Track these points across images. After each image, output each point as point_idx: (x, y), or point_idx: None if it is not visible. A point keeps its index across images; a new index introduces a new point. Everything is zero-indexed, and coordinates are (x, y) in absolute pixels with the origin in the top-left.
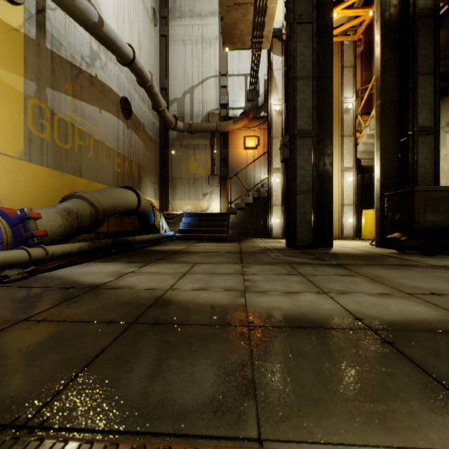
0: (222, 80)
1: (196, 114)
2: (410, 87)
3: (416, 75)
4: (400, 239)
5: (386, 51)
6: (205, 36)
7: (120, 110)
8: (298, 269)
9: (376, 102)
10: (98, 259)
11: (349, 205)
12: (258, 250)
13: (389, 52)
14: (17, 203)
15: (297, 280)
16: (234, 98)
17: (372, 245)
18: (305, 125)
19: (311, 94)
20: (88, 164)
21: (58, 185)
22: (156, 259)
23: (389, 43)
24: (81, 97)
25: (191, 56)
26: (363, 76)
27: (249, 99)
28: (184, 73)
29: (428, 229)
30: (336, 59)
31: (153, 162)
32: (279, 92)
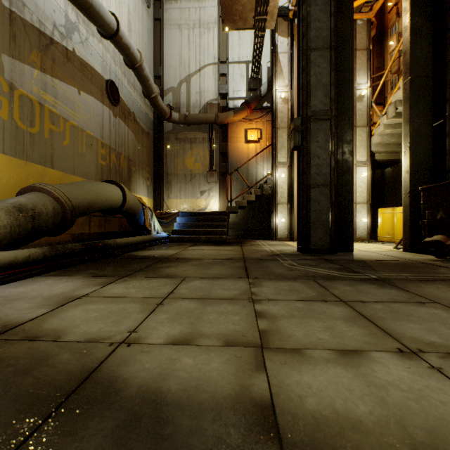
0: (222, 67)
1: (193, 105)
2: (447, 59)
3: None
4: (446, 243)
5: (416, 18)
6: (202, 19)
7: (105, 94)
8: (330, 288)
9: (404, 79)
10: (56, 270)
11: (363, 203)
12: (265, 256)
13: (421, 19)
14: None
15: (343, 316)
16: (235, 87)
17: (397, 249)
18: (321, 106)
19: (329, 68)
20: (63, 153)
21: (20, 176)
22: (134, 270)
23: (421, 9)
24: (52, 73)
25: (188, 42)
26: (374, 63)
27: (251, 88)
28: (180, 60)
29: None
30: None
31: (146, 156)
32: (285, 78)
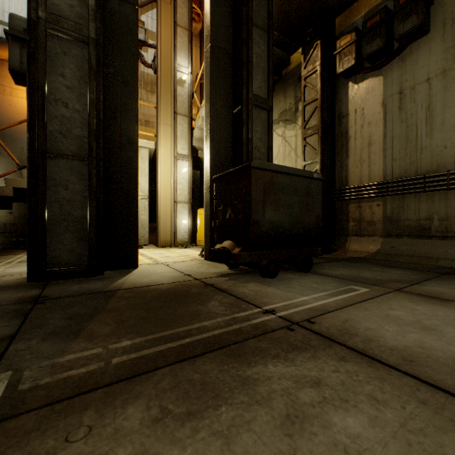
0: None
1: None
2: (244, 36)
3: (251, 21)
4: (233, 252)
5: None
6: None
7: None
8: None
9: (206, 46)
10: None
11: (184, 202)
12: None
13: None
14: None
15: None
16: (6, 6)
17: (203, 257)
18: (71, 13)
19: None
20: None
21: None
22: None
23: None
24: None
25: None
26: (202, 60)
27: None
28: None
29: (268, 233)
30: (168, 8)
31: None
32: None
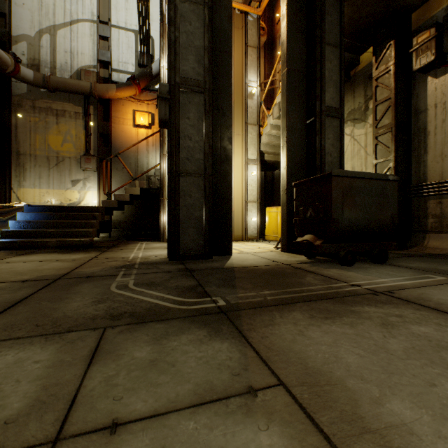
0: (102, 28)
1: (61, 67)
2: (317, 56)
3: (324, 42)
4: (315, 244)
5: (293, 8)
6: None
7: None
8: (103, 361)
9: (282, 70)
10: None
11: (253, 201)
12: (106, 270)
13: (296, 11)
14: None
15: None
16: (120, 58)
17: (278, 249)
18: (193, 74)
19: (202, 29)
20: None
21: None
22: None
23: None
24: None
25: None
26: (266, 69)
27: (140, 63)
28: (41, 2)
29: (346, 229)
30: (240, 33)
31: None
32: None
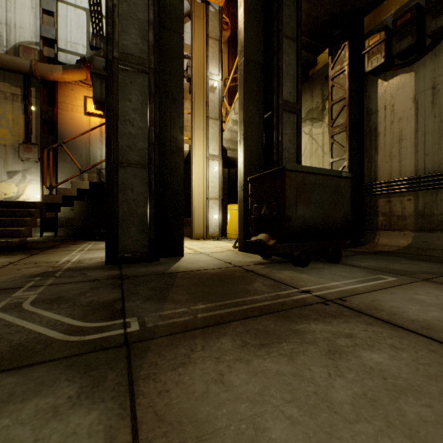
0: (46, 1)
1: None
2: (275, 47)
3: (281, 34)
4: (268, 243)
5: None
6: None
7: None
8: None
9: (239, 59)
10: None
11: (215, 199)
12: (12, 280)
13: None
14: None
15: None
16: (69, 37)
17: (236, 248)
18: (136, 50)
19: (147, 1)
20: None
21: None
22: None
23: None
24: None
25: None
26: (230, 65)
27: (93, 45)
28: None
29: (300, 227)
30: (201, 23)
31: None
32: None
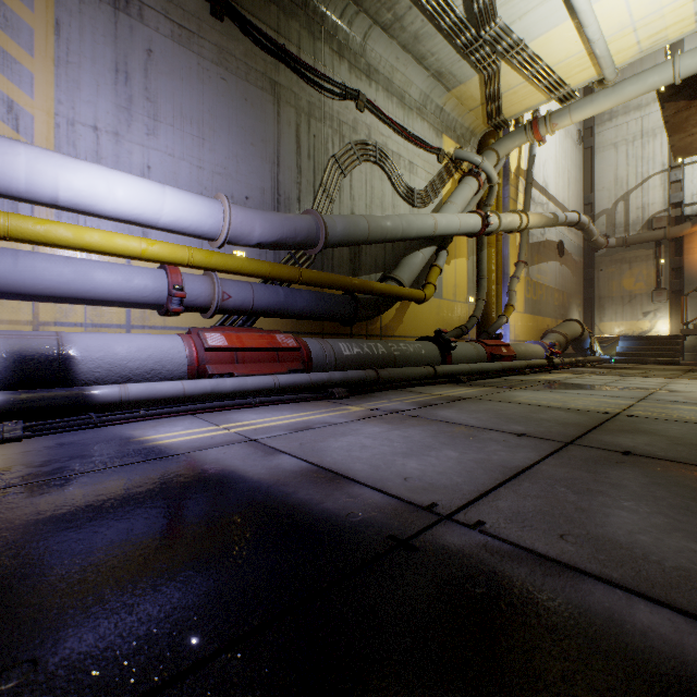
0: (673, 174)
1: (632, 222)
2: None
3: None
4: None
5: None
6: (645, 128)
7: (556, 253)
8: None
9: None
10: (578, 367)
11: None
12: None
13: None
14: (522, 337)
15: None
16: (693, 191)
17: None
18: None
19: None
20: (542, 306)
21: (532, 324)
22: (618, 369)
23: None
24: (539, 261)
25: (625, 158)
26: None
27: None
28: (615, 179)
29: None
30: None
31: (578, 285)
32: None
